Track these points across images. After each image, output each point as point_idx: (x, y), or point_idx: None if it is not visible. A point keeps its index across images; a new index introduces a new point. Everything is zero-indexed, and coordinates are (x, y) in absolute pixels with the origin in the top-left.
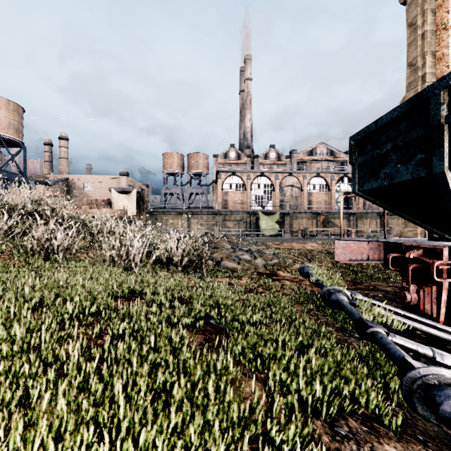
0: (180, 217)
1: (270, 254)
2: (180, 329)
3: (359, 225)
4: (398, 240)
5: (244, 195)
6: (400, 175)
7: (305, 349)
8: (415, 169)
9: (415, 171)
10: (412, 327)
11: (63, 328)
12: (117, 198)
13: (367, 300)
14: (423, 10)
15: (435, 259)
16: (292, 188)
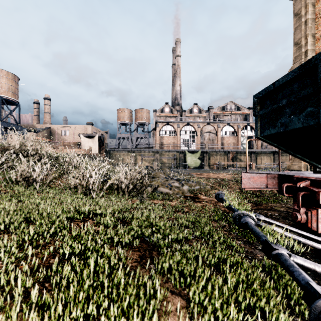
0: (129, 154)
1: (194, 182)
2: (119, 249)
3: (258, 160)
4: (290, 173)
5: (175, 139)
6: (293, 123)
7: (221, 264)
8: (305, 119)
9: (305, 121)
10: (305, 243)
11: (23, 248)
12: (84, 141)
13: (268, 220)
14: (306, 4)
15: (320, 188)
16: (210, 134)
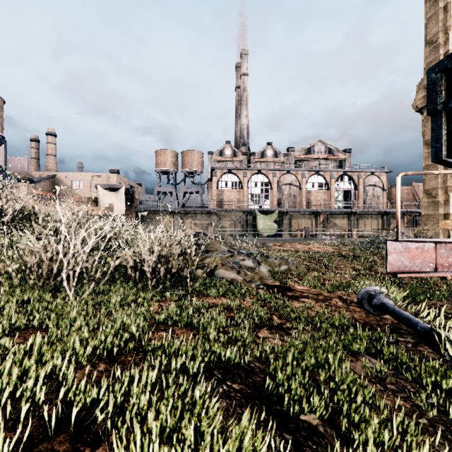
0: (172, 216)
1: (277, 259)
2: None
3: (360, 225)
4: None
5: (241, 194)
6: None
7: None
8: None
9: None
10: None
11: None
12: (104, 195)
13: None
14: None
15: None
16: (290, 186)
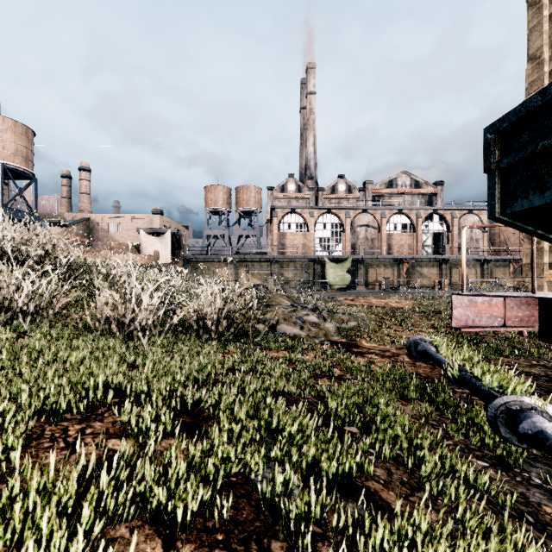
0: (225, 265)
1: (345, 314)
2: None
3: (454, 275)
4: None
5: (306, 237)
6: None
7: None
8: None
9: None
10: None
11: None
12: (147, 241)
13: None
14: None
15: None
16: (367, 228)
